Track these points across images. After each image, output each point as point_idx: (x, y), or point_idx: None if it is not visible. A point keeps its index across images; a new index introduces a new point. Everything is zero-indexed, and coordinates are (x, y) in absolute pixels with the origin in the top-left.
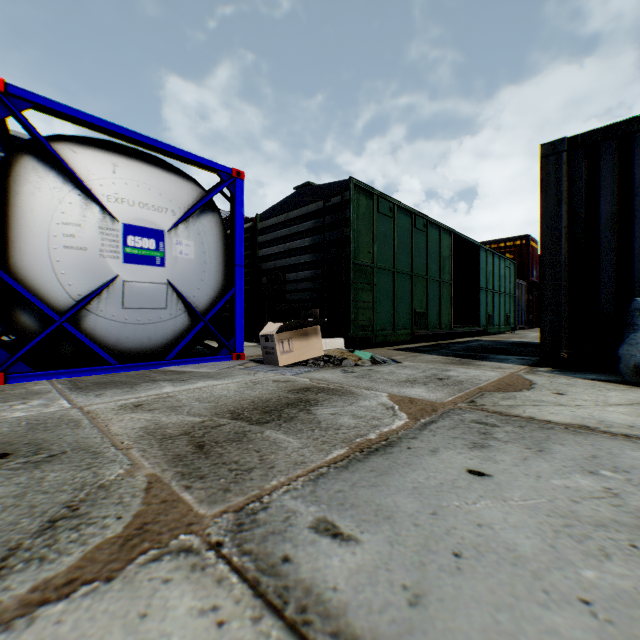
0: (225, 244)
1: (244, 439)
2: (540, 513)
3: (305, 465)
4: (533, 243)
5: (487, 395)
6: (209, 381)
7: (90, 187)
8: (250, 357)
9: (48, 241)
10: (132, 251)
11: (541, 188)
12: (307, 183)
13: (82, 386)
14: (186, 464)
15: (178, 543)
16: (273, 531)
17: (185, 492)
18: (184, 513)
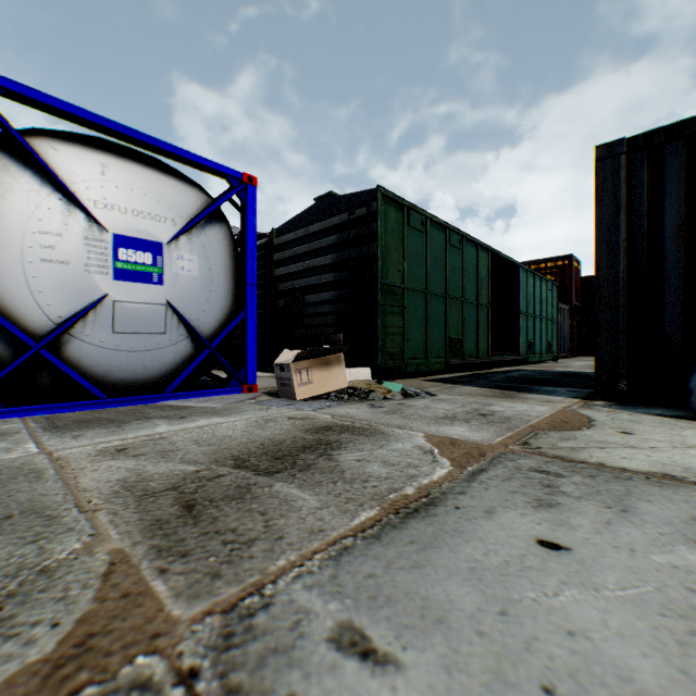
0: (235, 260)
1: (247, 496)
2: (650, 611)
3: (324, 534)
4: (576, 264)
5: (542, 435)
6: (213, 418)
7: (74, 190)
8: (264, 389)
9: (22, 253)
10: (124, 266)
11: (596, 196)
12: (329, 193)
13: (60, 425)
14: (167, 534)
15: (132, 672)
16: (275, 647)
17: (158, 579)
18: (150, 615)
